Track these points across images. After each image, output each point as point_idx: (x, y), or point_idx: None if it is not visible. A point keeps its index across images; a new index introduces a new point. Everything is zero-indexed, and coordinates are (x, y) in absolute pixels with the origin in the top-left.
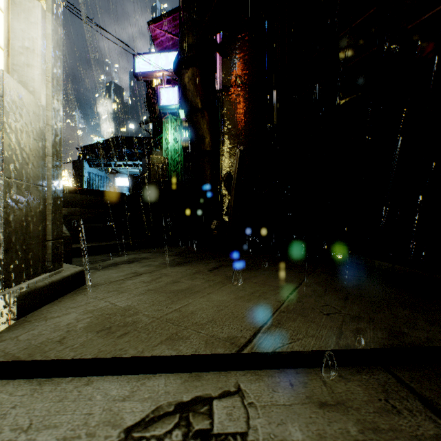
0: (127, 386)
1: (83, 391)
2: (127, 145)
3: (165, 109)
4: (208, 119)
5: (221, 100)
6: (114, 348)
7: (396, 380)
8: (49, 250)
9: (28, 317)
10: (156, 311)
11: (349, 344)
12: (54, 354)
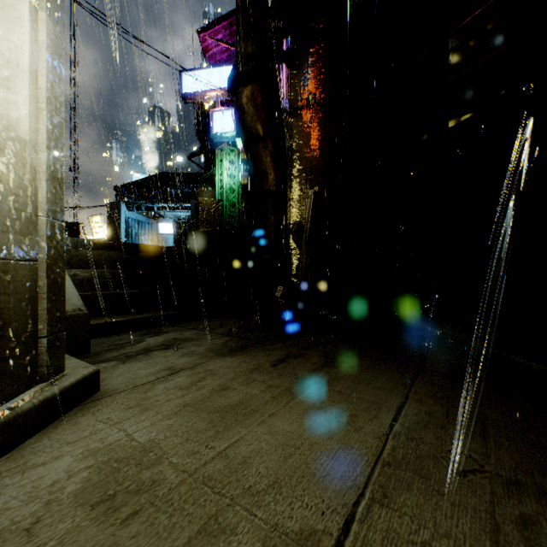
0: None
1: None
2: (173, 182)
3: (218, 138)
4: (272, 150)
5: (289, 126)
6: None
7: None
8: (43, 351)
9: (0, 463)
10: (190, 455)
11: None
12: None
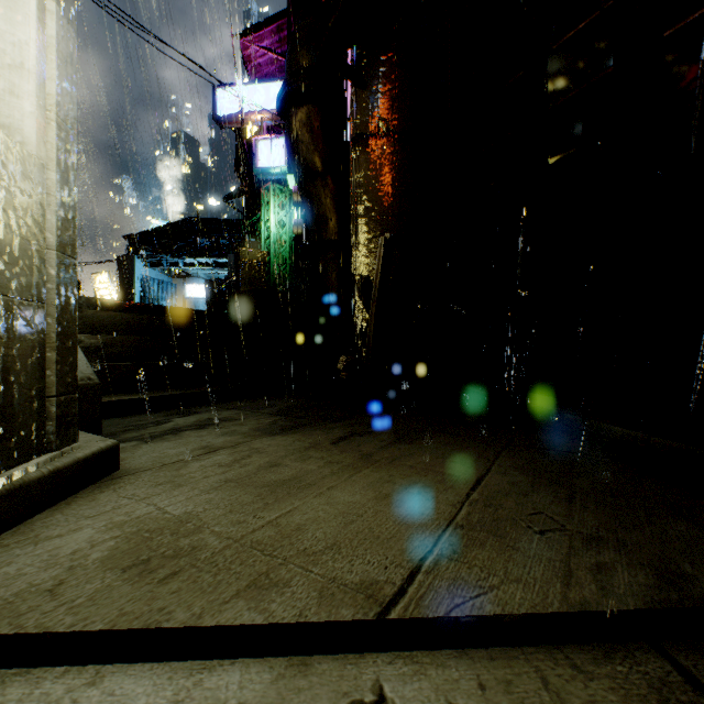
0: (168, 688)
1: (82, 699)
2: (205, 231)
3: (264, 174)
4: (333, 189)
5: (354, 159)
6: (149, 606)
7: (682, 676)
8: (52, 413)
9: (6, 536)
10: (235, 524)
11: (586, 600)
12: (35, 620)
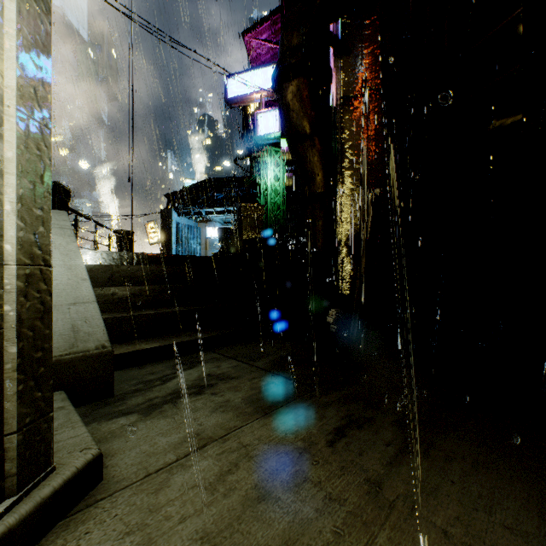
0: None
1: None
2: (220, 187)
3: (263, 140)
4: (320, 148)
5: (339, 119)
6: None
7: None
8: (12, 452)
9: None
10: None
11: None
12: None
